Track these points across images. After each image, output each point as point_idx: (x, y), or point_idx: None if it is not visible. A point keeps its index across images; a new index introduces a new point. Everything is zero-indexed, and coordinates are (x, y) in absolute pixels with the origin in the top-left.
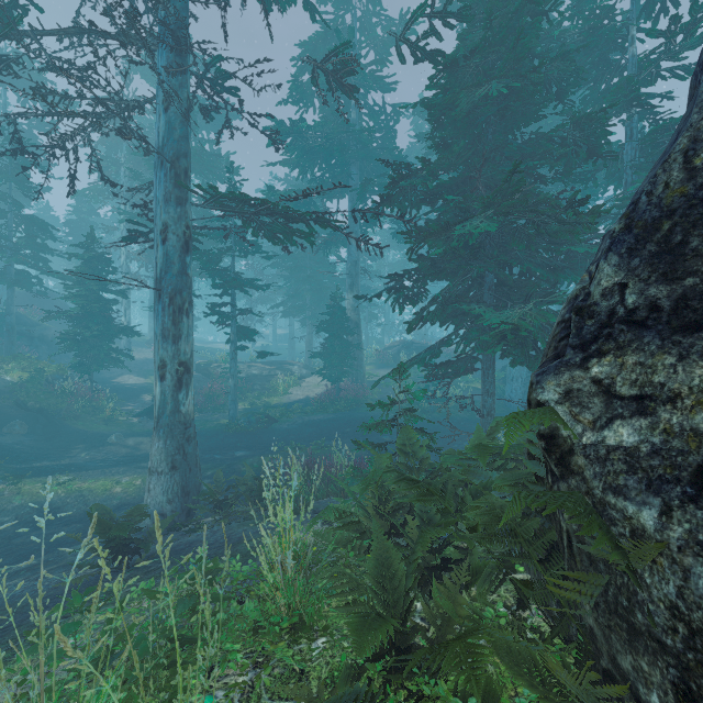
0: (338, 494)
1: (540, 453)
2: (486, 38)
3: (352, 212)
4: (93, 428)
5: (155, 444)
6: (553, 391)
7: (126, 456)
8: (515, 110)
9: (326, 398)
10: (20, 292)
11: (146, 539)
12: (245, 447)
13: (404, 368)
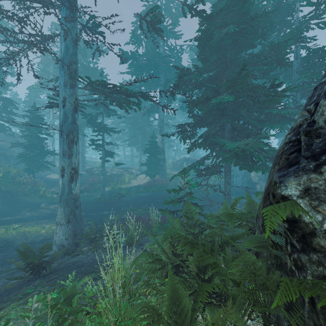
0: (153, 235)
1: (282, 230)
2: (227, 4)
3: (159, 92)
4: (34, 200)
5: (59, 209)
6: (294, 188)
7: (49, 214)
8: (241, 42)
9: (148, 185)
10: (1, 134)
11: (50, 261)
12: (108, 209)
13: (186, 171)
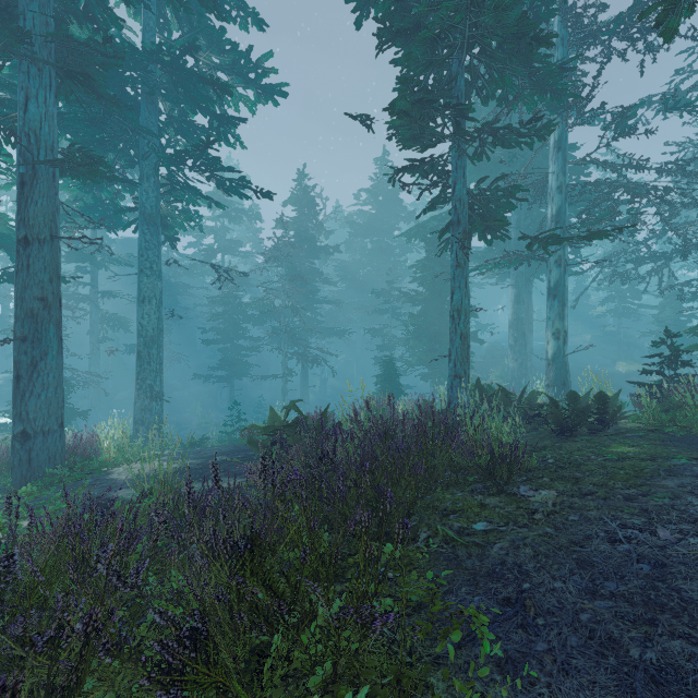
0: None
1: None
2: None
3: None
4: None
5: None
6: None
7: None
8: None
9: None
10: None
11: None
12: None
13: None
